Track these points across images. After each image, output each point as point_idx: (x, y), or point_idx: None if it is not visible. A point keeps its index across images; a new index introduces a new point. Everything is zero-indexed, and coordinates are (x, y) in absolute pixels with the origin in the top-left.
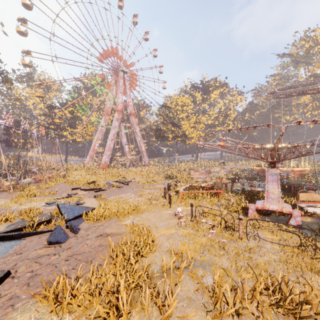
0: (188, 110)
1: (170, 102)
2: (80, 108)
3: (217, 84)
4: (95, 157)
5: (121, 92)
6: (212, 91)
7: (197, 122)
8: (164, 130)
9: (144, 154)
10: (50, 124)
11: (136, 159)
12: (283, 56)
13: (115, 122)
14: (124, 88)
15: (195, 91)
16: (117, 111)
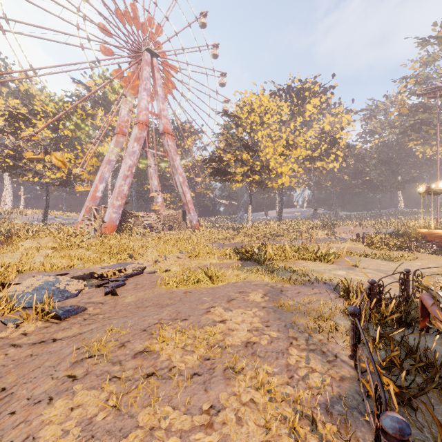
0: (271, 125)
1: (238, 109)
2: (69, 120)
3: (317, 87)
4: (95, 212)
5: (146, 90)
6: (309, 98)
7: (288, 146)
8: (228, 160)
9: (190, 207)
10: (6, 148)
11: (175, 217)
12: (427, 43)
13: (133, 144)
14: (153, 85)
15: (279, 99)
16: (138, 124)
